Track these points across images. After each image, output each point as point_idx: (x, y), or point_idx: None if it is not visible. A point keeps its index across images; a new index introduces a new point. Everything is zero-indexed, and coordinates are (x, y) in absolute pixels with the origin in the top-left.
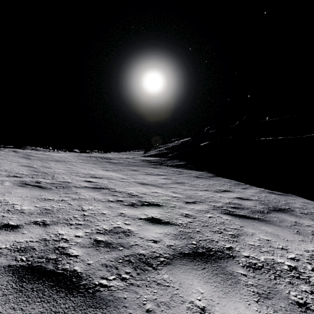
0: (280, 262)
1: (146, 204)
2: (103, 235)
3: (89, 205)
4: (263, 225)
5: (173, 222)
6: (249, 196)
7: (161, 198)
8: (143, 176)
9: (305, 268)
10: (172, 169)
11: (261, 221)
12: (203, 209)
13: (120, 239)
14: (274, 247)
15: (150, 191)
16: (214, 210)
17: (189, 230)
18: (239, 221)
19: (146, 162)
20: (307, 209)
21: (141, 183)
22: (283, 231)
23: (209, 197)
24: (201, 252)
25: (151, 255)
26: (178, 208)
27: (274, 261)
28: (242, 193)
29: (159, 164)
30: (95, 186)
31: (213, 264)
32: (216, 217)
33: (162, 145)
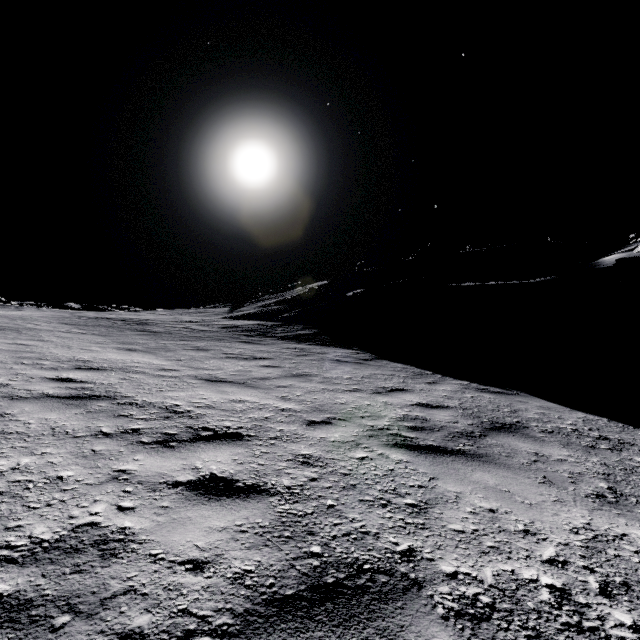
0: (531, 578)
1: (206, 437)
2: (16, 568)
3: (24, 455)
4: (477, 468)
5: (267, 487)
6: (443, 398)
7: (250, 417)
8: (217, 362)
9: (587, 589)
10: (288, 344)
11: (471, 458)
12: (348, 439)
13: (76, 575)
14: (507, 529)
15: (226, 398)
16: (371, 438)
17: (306, 508)
18: (427, 463)
19: (232, 331)
20: (551, 422)
21: (209, 378)
22: (517, 479)
23: (362, 407)
24: (334, 585)
25: (170, 631)
26: (288, 441)
27: (517, 580)
28: (429, 392)
29: (260, 334)
30: (77, 393)
31: (364, 629)
32: (375, 457)
33: (269, 295)
